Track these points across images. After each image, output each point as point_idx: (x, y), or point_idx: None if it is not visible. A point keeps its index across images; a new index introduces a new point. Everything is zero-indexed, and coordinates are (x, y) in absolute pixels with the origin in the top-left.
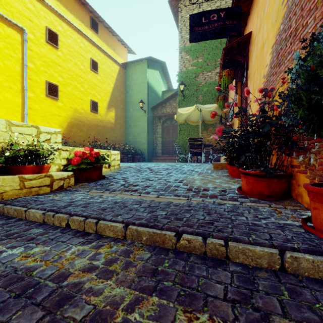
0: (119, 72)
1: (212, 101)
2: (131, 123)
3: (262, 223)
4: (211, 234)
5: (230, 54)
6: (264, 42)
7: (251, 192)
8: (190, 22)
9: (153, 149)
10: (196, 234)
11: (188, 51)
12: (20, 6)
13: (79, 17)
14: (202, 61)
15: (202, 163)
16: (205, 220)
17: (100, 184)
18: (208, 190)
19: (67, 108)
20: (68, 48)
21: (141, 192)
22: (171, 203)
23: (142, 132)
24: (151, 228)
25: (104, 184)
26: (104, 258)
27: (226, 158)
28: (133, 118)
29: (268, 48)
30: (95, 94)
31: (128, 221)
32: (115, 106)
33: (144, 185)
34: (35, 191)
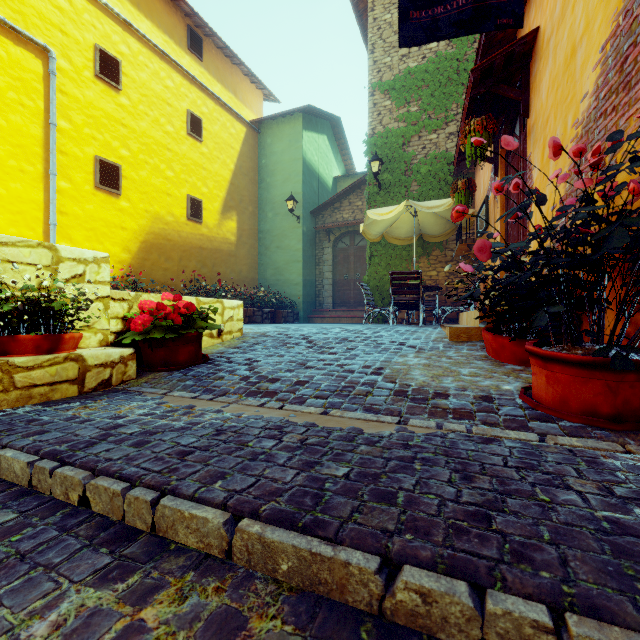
0: (246, 140)
1: (440, 194)
2: (271, 243)
3: None
4: (499, 575)
5: (488, 82)
6: (576, 43)
7: (561, 405)
8: None
9: (316, 295)
10: (446, 572)
11: (388, 91)
12: (42, 3)
13: (165, 26)
14: (418, 110)
15: (420, 326)
16: (461, 505)
17: (195, 376)
18: (447, 396)
19: (139, 213)
20: (141, 89)
21: (285, 397)
22: (358, 433)
23: (292, 261)
24: (305, 535)
25: (202, 377)
26: None
27: (480, 317)
28: (275, 233)
29: (590, 52)
30: (196, 184)
31: (241, 503)
32: (238, 209)
33: (293, 381)
34: (41, 393)
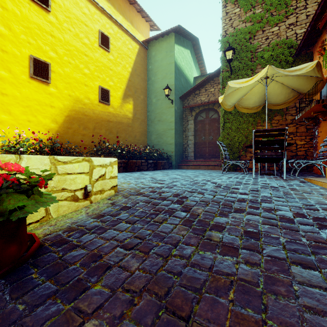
0: (138, 53)
1: None
2: (155, 118)
3: None
4: None
5: None
6: None
7: None
8: None
9: (183, 151)
10: None
11: (237, 1)
12: None
13: None
14: (262, 11)
15: (285, 179)
16: None
17: None
18: None
19: (64, 96)
20: (65, 12)
21: None
22: None
23: (167, 129)
24: None
25: None
26: None
27: None
28: (157, 112)
29: None
30: (105, 79)
31: None
32: (134, 97)
33: None
34: None
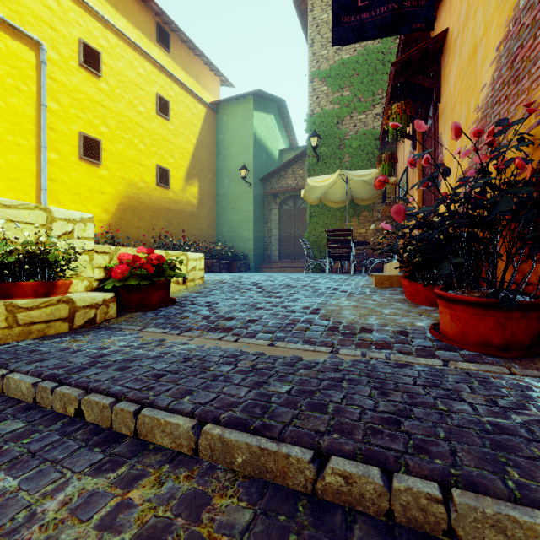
0: (206, 119)
1: (368, 164)
2: (227, 205)
3: (516, 424)
4: (403, 462)
5: (406, 73)
6: (477, 43)
7: (462, 338)
8: (334, 6)
9: (264, 249)
10: (363, 460)
11: (325, 78)
12: (35, 4)
13: (138, 23)
14: (350, 95)
15: (351, 275)
16: (378, 413)
17: (165, 315)
18: (371, 331)
19: (116, 180)
20: (118, 76)
21: (240, 332)
22: (298, 360)
23: (244, 220)
24: (256, 435)
25: (171, 316)
26: (136, 524)
27: (400, 267)
28: (231, 197)
29: (488, 51)
30: (164, 156)
31: (205, 412)
32: (199, 176)
33: (246, 319)
34: (39, 329)
